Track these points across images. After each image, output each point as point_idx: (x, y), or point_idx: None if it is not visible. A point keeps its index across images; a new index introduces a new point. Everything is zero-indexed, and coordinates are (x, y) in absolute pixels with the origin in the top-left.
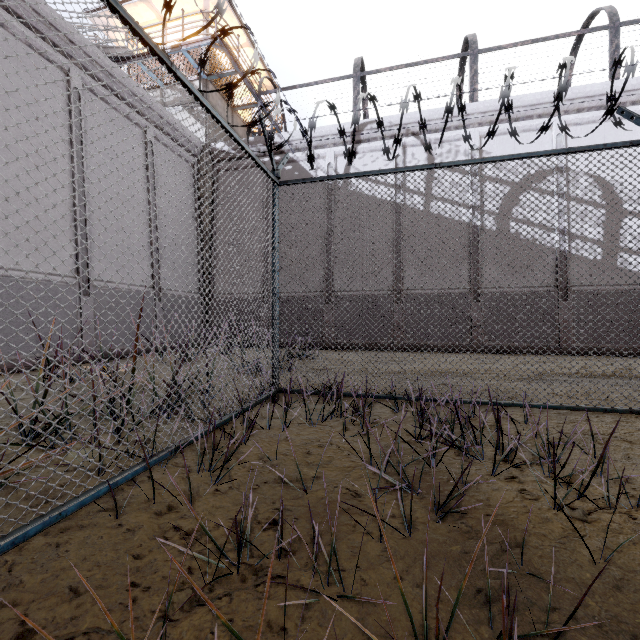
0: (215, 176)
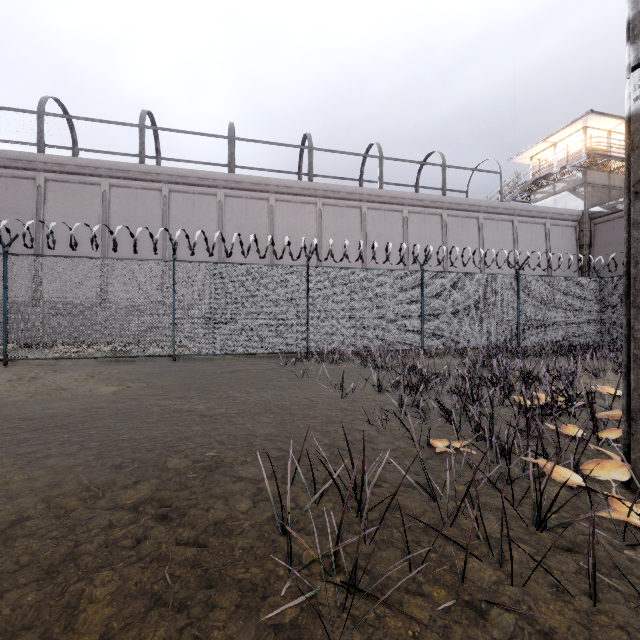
0: (592, 228)
